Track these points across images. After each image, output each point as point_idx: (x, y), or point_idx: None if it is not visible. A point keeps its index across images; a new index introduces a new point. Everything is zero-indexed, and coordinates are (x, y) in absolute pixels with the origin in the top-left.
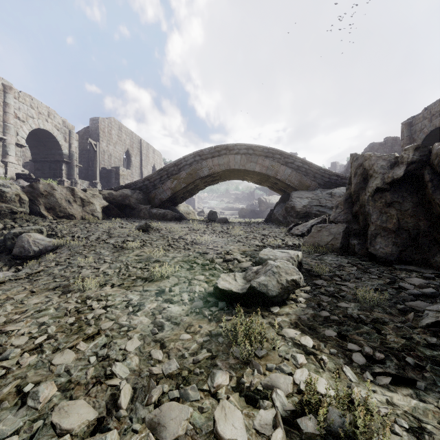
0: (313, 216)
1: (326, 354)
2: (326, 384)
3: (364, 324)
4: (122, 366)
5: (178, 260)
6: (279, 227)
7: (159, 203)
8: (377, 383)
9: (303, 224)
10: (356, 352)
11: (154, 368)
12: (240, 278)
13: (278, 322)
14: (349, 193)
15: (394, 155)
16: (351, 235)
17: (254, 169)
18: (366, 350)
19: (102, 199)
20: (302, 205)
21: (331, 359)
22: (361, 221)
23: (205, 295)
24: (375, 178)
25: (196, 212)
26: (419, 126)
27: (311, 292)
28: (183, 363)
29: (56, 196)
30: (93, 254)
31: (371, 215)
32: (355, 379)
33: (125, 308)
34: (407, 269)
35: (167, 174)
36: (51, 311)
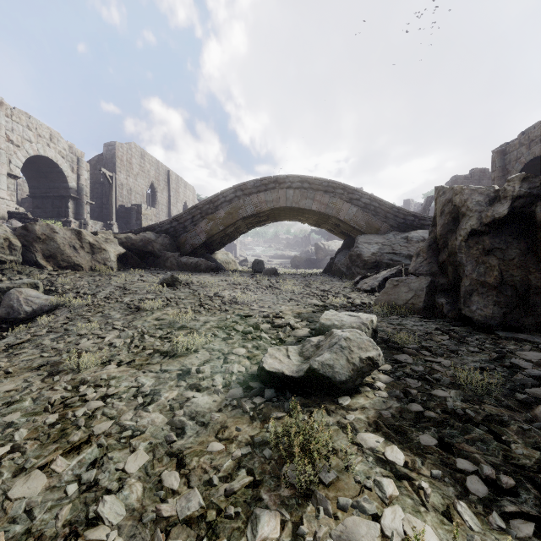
0: (384, 266)
1: (427, 478)
2: (433, 537)
3: (474, 425)
4: (115, 503)
5: (211, 325)
6: (342, 281)
7: (190, 250)
8: (514, 535)
9: (373, 276)
10: (471, 474)
11: (164, 506)
12: (294, 354)
13: (351, 422)
14: (433, 237)
15: (494, 187)
16: (437, 291)
17: (310, 207)
18: (485, 471)
19: (117, 244)
20: (370, 252)
21: (434, 487)
22: (451, 274)
23: (246, 377)
24: (469, 217)
25: (238, 261)
26: (514, 155)
27: (392, 373)
28: (210, 495)
29: (57, 241)
30: (99, 317)
31: (465, 266)
32: (478, 526)
33: (132, 398)
34: (516, 337)
35: (201, 214)
36: (26, 404)
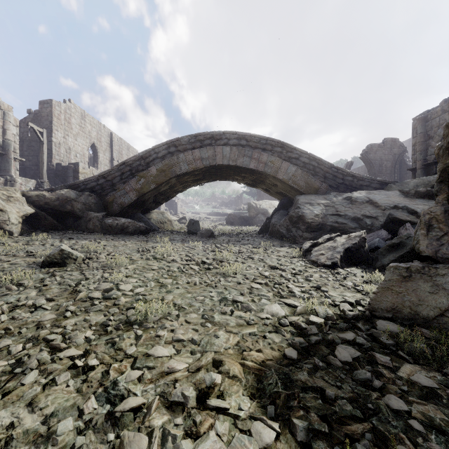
0: (328, 229)
1: None
2: None
3: None
4: None
5: None
6: (285, 245)
7: (119, 210)
8: None
9: (328, 245)
10: None
11: None
12: None
13: None
14: (448, 198)
15: None
16: None
17: (248, 165)
18: None
19: (24, 203)
20: (313, 213)
21: None
22: None
23: None
24: None
25: (178, 219)
26: (436, 121)
27: None
28: None
29: None
30: None
31: None
32: None
33: None
34: None
35: (130, 171)
36: None
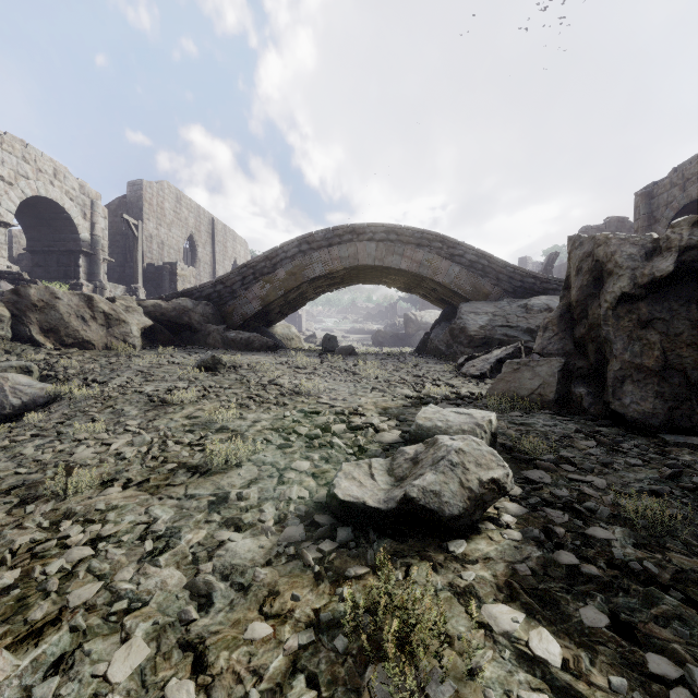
0: (496, 343)
1: (603, 691)
2: None
3: (661, 589)
4: None
5: (263, 426)
6: (441, 363)
7: (240, 322)
8: None
9: (482, 357)
10: (676, 686)
11: None
12: (381, 472)
13: (470, 584)
14: (566, 304)
15: (652, 235)
16: (574, 378)
17: (399, 266)
18: None
19: (142, 314)
20: (478, 325)
21: None
22: (592, 354)
23: (309, 507)
24: (619, 277)
25: (304, 337)
26: (663, 198)
27: (523, 499)
28: None
29: (59, 310)
30: (108, 415)
31: (613, 343)
32: None
33: (138, 542)
34: (690, 443)
35: (254, 274)
36: None
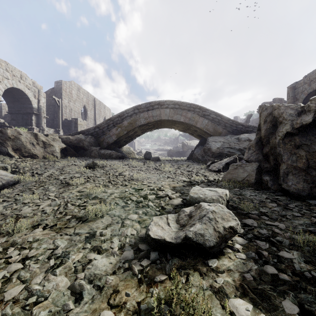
0: (224, 155)
1: None
2: None
3: None
4: None
5: (115, 196)
6: (199, 164)
7: (106, 146)
8: None
9: (219, 162)
10: None
11: None
12: (173, 222)
13: (221, 286)
14: (259, 137)
15: (300, 104)
16: (263, 172)
17: (180, 120)
18: None
19: (60, 142)
20: (216, 147)
21: None
22: (272, 161)
23: (136, 240)
24: (285, 124)
25: (136, 152)
26: (300, 89)
27: (244, 235)
28: None
29: (21, 140)
30: (40, 190)
31: (282, 156)
32: None
33: (46, 260)
34: None
35: (113, 123)
36: None
